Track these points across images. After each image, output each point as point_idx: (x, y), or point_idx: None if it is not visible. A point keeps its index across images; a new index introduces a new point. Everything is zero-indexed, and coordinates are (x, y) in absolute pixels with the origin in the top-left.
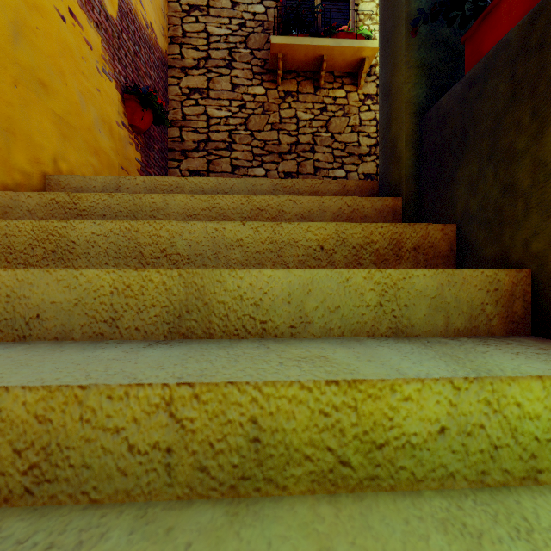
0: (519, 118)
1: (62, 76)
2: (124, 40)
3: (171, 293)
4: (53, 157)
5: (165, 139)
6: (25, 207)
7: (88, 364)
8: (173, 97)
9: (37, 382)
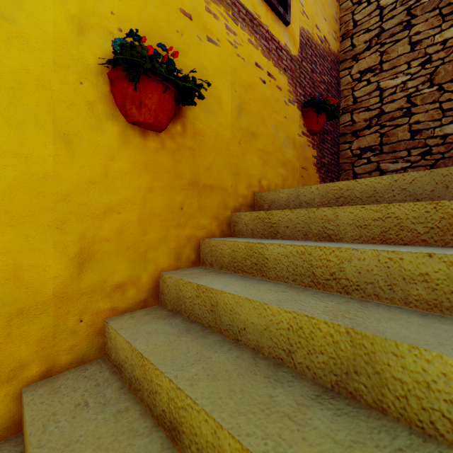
0: None
1: (263, 121)
2: (303, 67)
3: (338, 347)
4: (258, 180)
5: (337, 127)
6: (243, 222)
7: (268, 414)
8: (344, 87)
9: (236, 431)
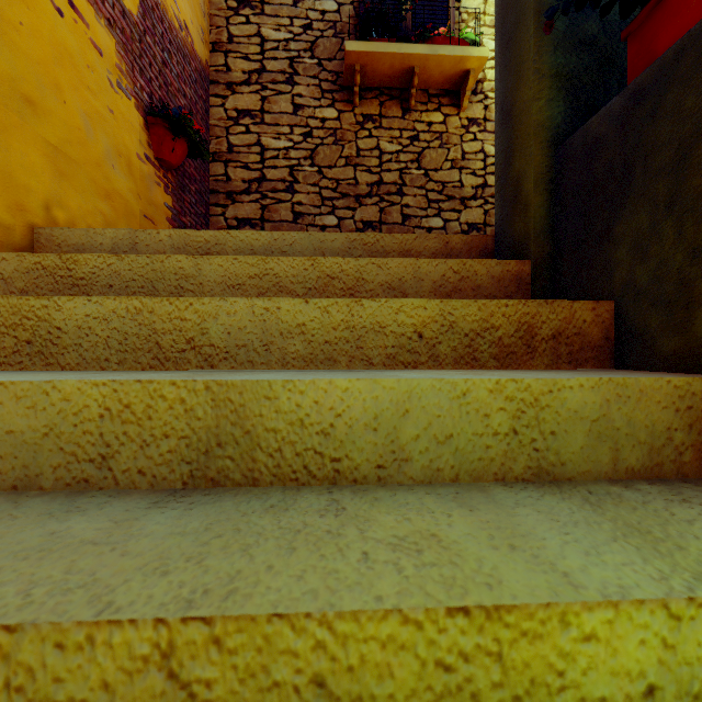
0: None
1: (58, 90)
2: (148, 45)
3: (194, 416)
4: (45, 203)
5: (206, 178)
6: None
7: (41, 557)
8: (216, 122)
9: None
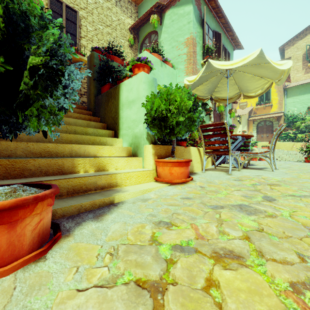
0: (106, 104)
1: None
2: None
3: None
4: None
5: None
6: None
7: None
8: None
9: None
